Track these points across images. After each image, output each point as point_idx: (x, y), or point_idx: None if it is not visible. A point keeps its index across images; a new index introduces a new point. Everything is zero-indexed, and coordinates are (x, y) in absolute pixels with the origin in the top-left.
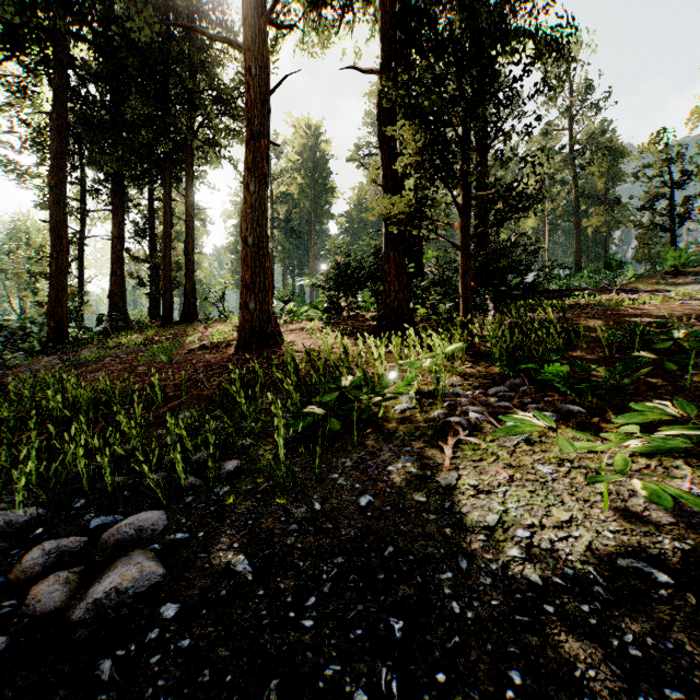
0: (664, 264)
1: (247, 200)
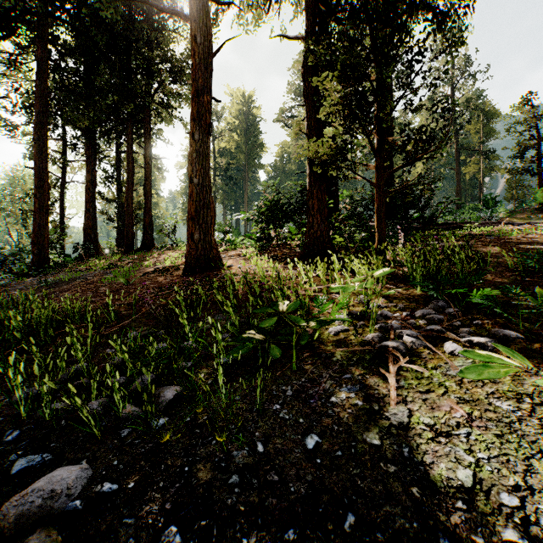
0: (528, 202)
1: (193, 146)
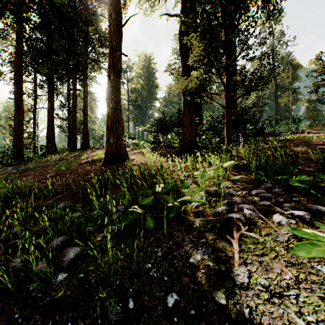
0: (319, 120)
1: (109, 84)
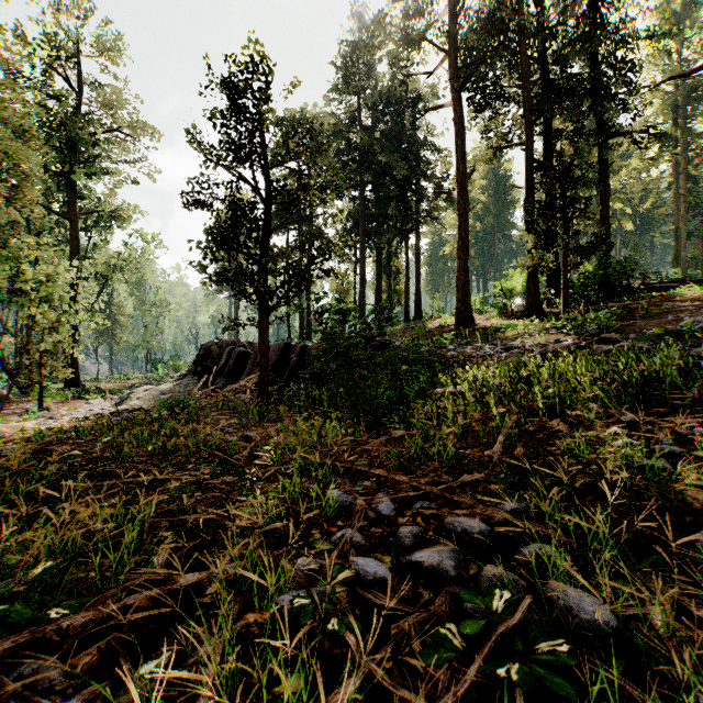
0: None
1: (459, 262)
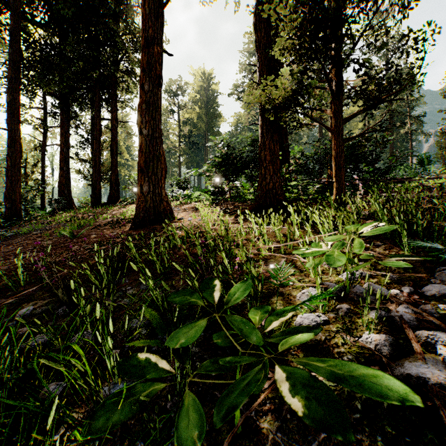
0: None
1: (142, 97)
